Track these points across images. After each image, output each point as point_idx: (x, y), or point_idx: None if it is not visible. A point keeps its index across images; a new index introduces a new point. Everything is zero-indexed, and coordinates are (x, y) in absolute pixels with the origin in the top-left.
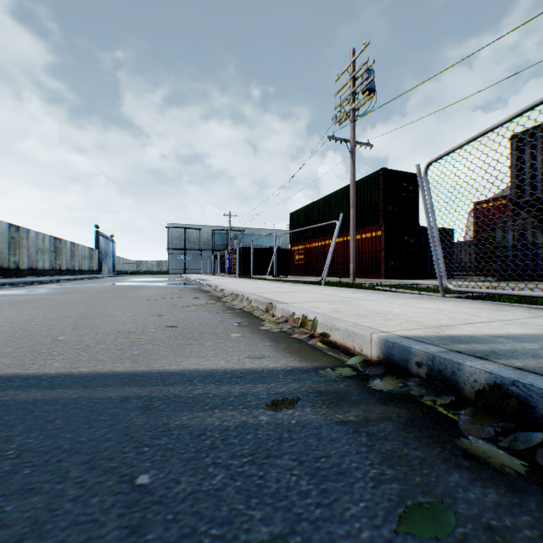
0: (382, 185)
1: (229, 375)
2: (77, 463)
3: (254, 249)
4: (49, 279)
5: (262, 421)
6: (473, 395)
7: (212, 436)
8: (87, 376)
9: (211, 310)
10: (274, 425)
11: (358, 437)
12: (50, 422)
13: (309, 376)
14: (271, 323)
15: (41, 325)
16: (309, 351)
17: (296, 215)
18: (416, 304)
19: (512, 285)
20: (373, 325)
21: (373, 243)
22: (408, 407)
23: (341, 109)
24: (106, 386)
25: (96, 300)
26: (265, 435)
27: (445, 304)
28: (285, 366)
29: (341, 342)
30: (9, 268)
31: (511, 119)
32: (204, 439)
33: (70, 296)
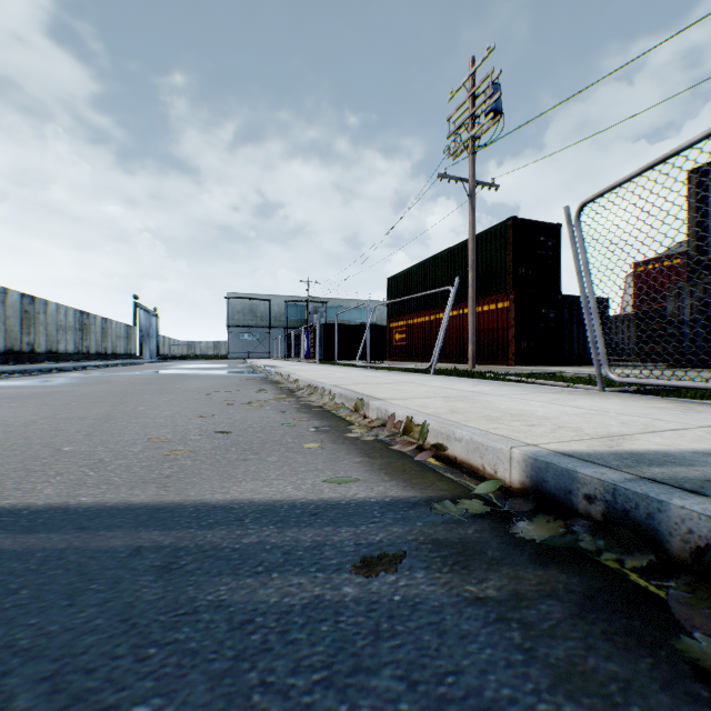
0: (511, 239)
1: (298, 510)
2: (32, 679)
3: (339, 325)
4: (72, 365)
5: (347, 595)
6: (685, 554)
7: (264, 625)
8: (89, 510)
9: (280, 409)
10: (366, 604)
11: (506, 631)
12: (11, 594)
13: (418, 513)
14: (362, 428)
15: (44, 429)
16: (417, 472)
17: (395, 281)
18: (566, 401)
19: (692, 374)
20: (511, 434)
21: (499, 317)
22: (580, 572)
23: (456, 137)
24: (112, 528)
25: (127, 394)
26: (350, 625)
27: (608, 401)
28: (382, 497)
29: (464, 458)
30: (22, 351)
31: (707, 135)
32: (249, 632)
33: (95, 388)
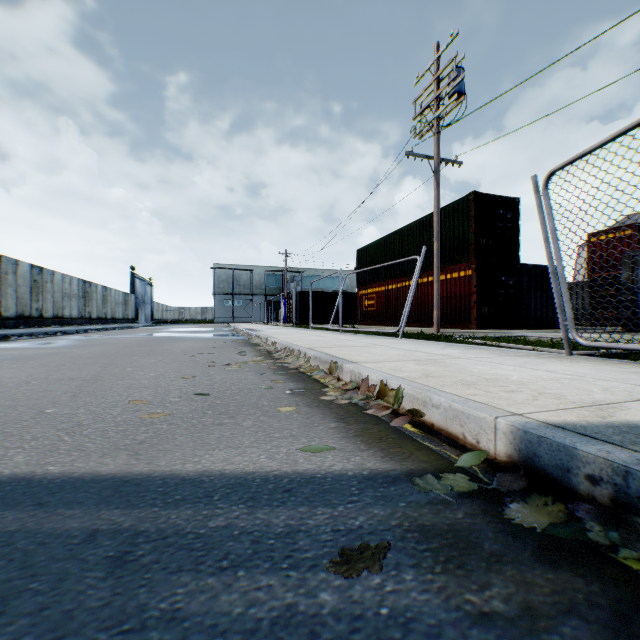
0: (472, 213)
1: (271, 485)
2: None
3: (314, 293)
4: (75, 329)
5: (324, 606)
6: None
7: None
8: (53, 482)
9: (258, 371)
10: (347, 620)
11: None
12: None
13: (400, 490)
14: (337, 390)
15: (34, 390)
16: (394, 439)
17: (365, 252)
18: (536, 365)
19: None
20: (492, 401)
21: (461, 284)
22: (599, 576)
23: (422, 118)
24: (72, 504)
25: (118, 356)
26: None
27: (579, 365)
28: (360, 469)
29: (442, 425)
30: (31, 316)
31: None
32: None
33: (91, 350)
